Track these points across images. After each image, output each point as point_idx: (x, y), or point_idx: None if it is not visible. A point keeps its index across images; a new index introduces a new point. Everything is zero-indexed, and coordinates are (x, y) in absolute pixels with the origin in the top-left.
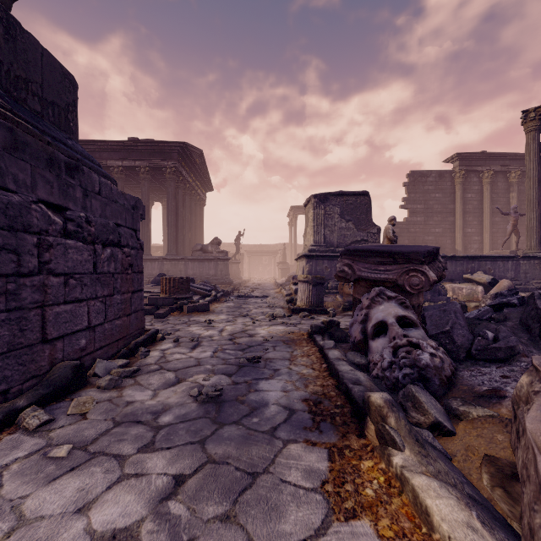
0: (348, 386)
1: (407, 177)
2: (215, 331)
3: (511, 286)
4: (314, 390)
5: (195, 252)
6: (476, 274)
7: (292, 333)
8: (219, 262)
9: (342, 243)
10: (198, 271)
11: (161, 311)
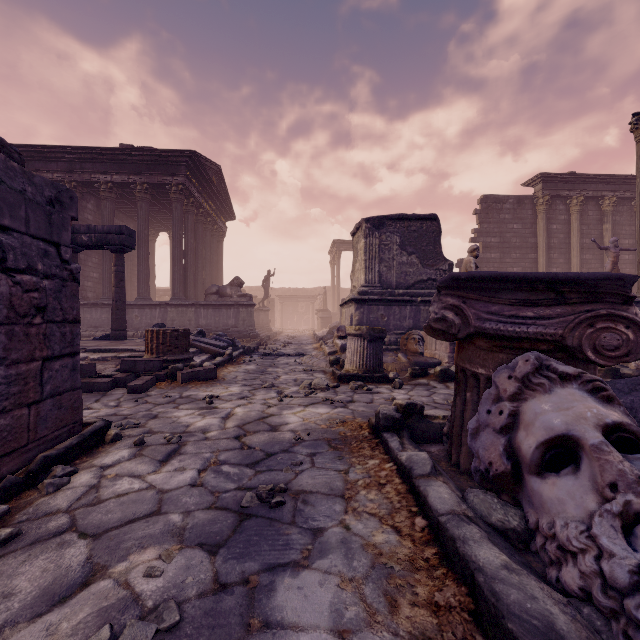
0: None
1: (479, 204)
2: (216, 419)
3: None
4: (416, 624)
5: (209, 295)
6: None
7: (341, 423)
8: (240, 309)
9: (403, 284)
10: (213, 321)
11: (138, 381)
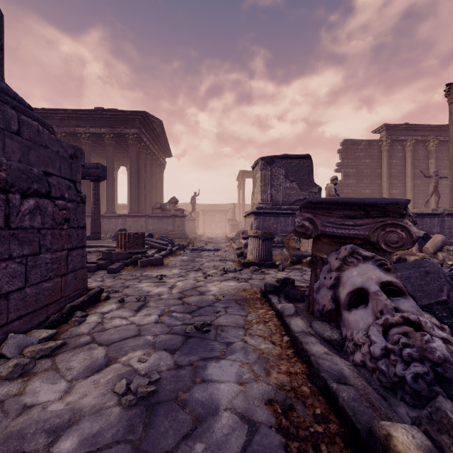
0: (330, 386)
1: (341, 145)
2: (165, 288)
3: (445, 241)
4: (279, 380)
5: (155, 210)
6: None
7: (244, 290)
8: (176, 219)
9: (287, 202)
10: (157, 227)
11: (114, 266)
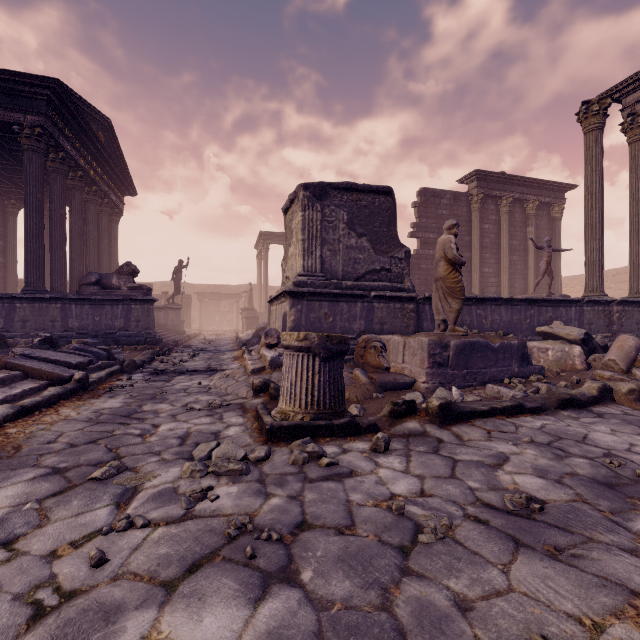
0: None
1: (418, 196)
2: None
3: None
4: None
5: (85, 286)
6: (554, 325)
7: None
8: (133, 305)
9: (351, 274)
10: (90, 322)
11: None
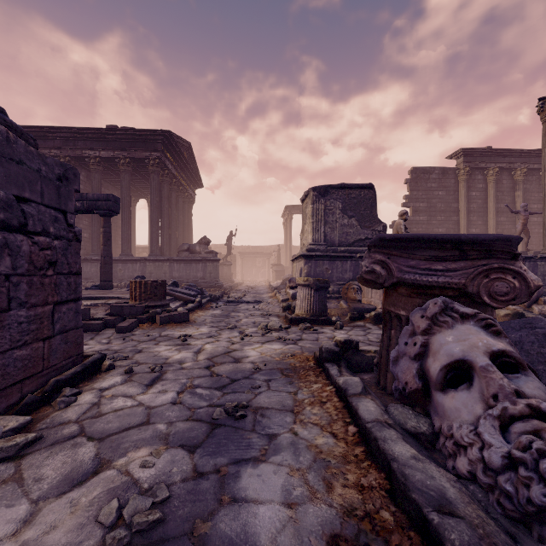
0: (429, 518)
1: (409, 174)
2: (190, 353)
3: (541, 291)
4: (346, 499)
5: (181, 252)
6: None
7: (292, 356)
8: (208, 263)
9: (344, 242)
10: (184, 273)
11: (125, 323)
